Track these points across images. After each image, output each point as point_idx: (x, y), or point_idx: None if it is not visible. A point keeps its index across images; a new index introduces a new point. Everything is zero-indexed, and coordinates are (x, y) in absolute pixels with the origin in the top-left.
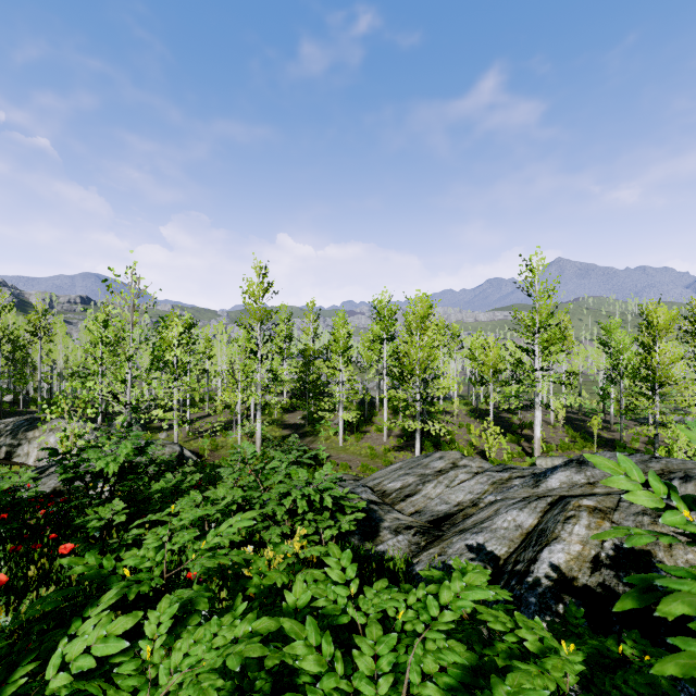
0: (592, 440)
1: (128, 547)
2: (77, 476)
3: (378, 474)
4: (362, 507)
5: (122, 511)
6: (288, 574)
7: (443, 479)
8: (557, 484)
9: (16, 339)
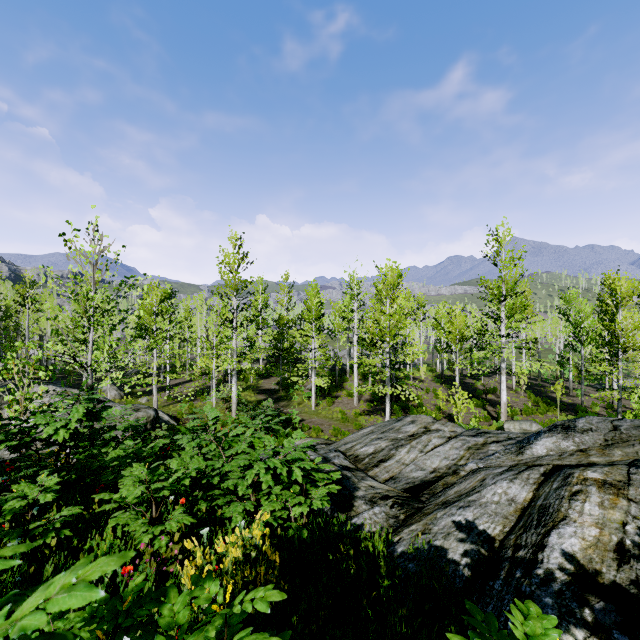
0: (554, 405)
1: (60, 530)
2: (22, 444)
3: (350, 438)
4: None
5: (52, 488)
6: (219, 631)
7: (416, 443)
8: (543, 451)
9: (7, 309)
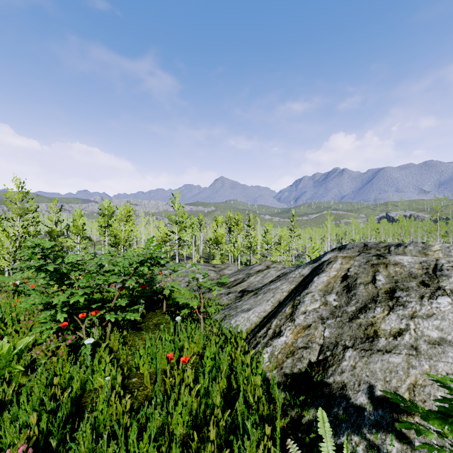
0: None
1: None
2: None
3: None
4: None
5: None
6: None
7: None
8: None
9: None
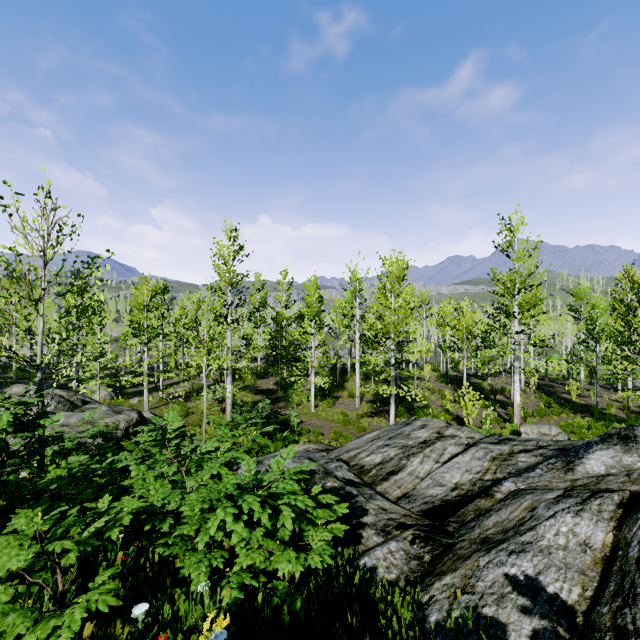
0: (567, 406)
1: None
2: None
3: (354, 444)
4: (338, 491)
5: None
6: None
7: (429, 451)
8: (601, 468)
9: None
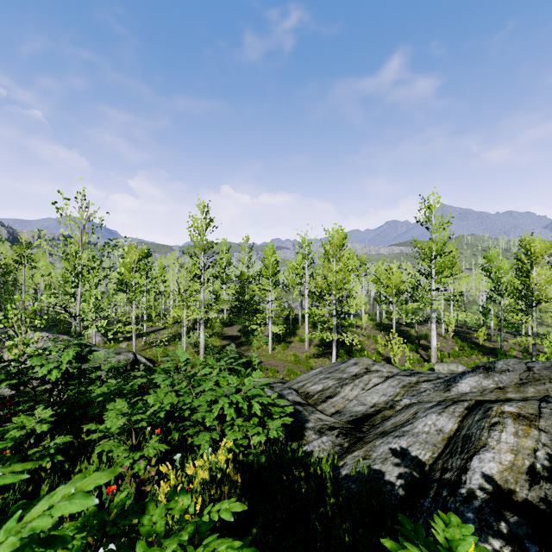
0: (477, 349)
1: (54, 456)
2: (20, 382)
3: (302, 378)
4: None
5: (47, 420)
6: (191, 537)
7: (358, 382)
8: (467, 388)
9: (6, 267)
